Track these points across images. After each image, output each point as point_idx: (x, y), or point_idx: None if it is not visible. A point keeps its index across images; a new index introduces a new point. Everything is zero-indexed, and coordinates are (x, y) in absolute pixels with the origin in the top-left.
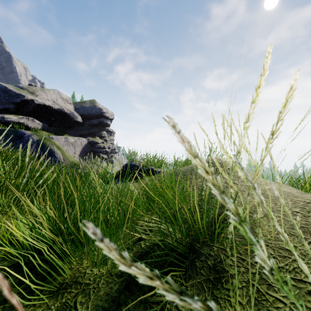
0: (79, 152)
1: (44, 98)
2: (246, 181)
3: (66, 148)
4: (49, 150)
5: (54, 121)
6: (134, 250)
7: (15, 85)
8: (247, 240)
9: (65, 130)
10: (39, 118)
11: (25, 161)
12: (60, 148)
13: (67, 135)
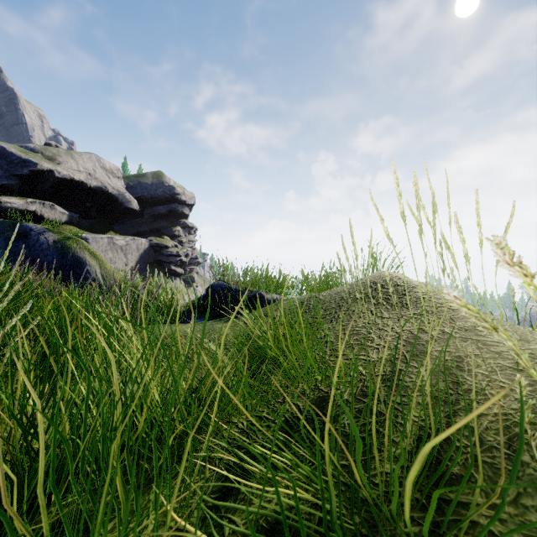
0: (134, 263)
1: (73, 169)
2: None
3: (111, 256)
4: (76, 259)
5: (90, 209)
6: None
7: (21, 144)
8: None
9: (109, 225)
10: (63, 204)
11: None
12: (96, 256)
13: (113, 233)
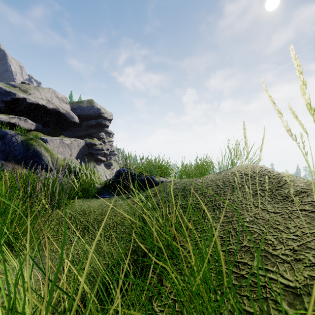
0: (76, 154)
1: (38, 97)
2: None
3: (61, 150)
4: (35, 152)
5: (49, 122)
6: None
7: (7, 82)
8: None
9: (61, 131)
10: (32, 118)
11: None
12: (48, 150)
13: (63, 136)
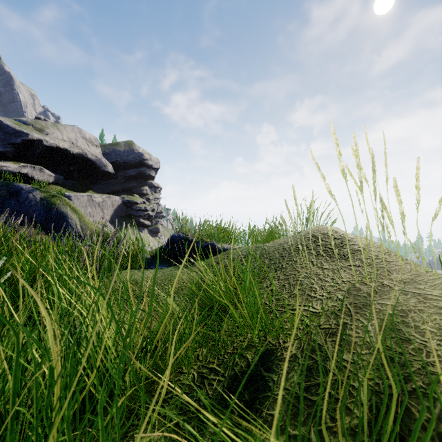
0: (109, 217)
1: (58, 138)
2: None
3: (90, 210)
4: (59, 213)
5: (73, 172)
6: None
7: (15, 118)
8: None
9: (89, 185)
10: (50, 167)
11: None
12: (76, 211)
13: (92, 191)
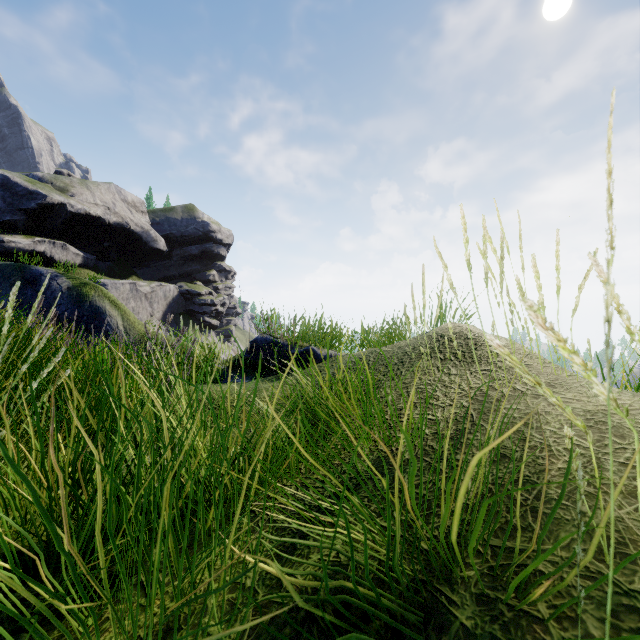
0: (161, 314)
1: (88, 202)
2: (611, 405)
3: (133, 305)
4: (94, 309)
5: (109, 249)
6: (259, 598)
7: (27, 173)
8: (607, 586)
9: (131, 269)
10: (76, 243)
11: (4, 334)
12: (118, 306)
13: (136, 278)
